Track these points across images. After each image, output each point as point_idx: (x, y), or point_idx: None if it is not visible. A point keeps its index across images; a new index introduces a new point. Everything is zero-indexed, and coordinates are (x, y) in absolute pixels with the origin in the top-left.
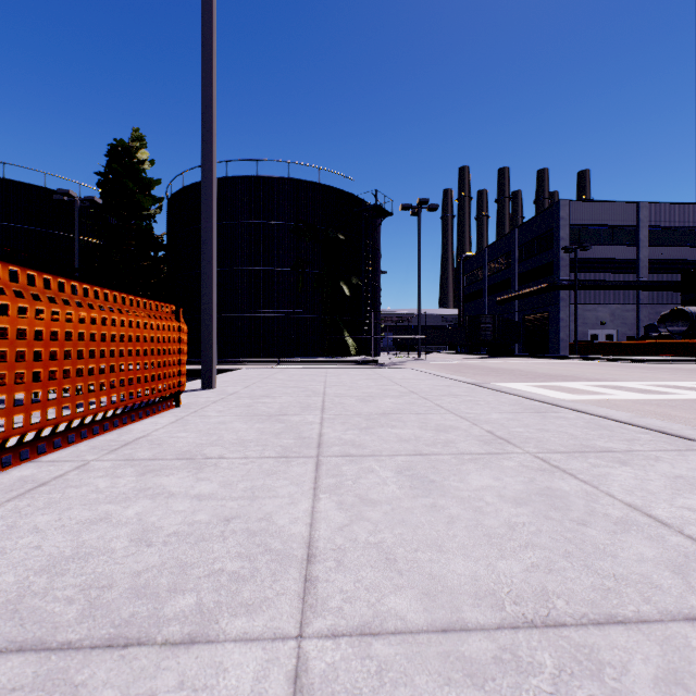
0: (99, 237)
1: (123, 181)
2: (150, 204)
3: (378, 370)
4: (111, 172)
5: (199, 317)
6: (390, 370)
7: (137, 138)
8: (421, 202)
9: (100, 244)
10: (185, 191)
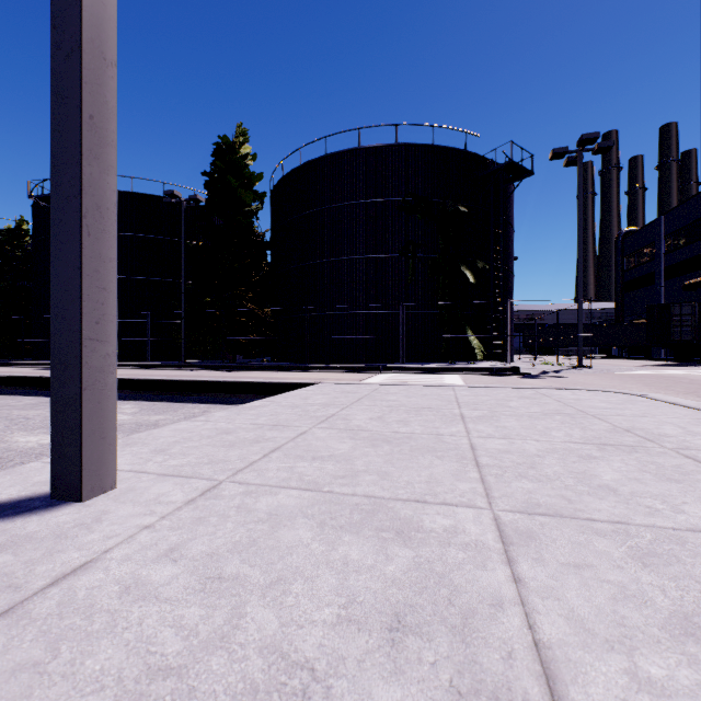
0: (203, 237)
1: (225, 177)
2: (251, 199)
3: (564, 396)
4: (215, 171)
5: (297, 316)
6: (592, 397)
7: (240, 134)
8: (585, 141)
9: (205, 244)
10: (284, 181)
